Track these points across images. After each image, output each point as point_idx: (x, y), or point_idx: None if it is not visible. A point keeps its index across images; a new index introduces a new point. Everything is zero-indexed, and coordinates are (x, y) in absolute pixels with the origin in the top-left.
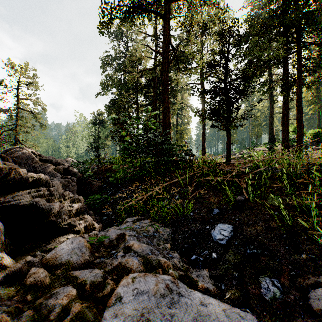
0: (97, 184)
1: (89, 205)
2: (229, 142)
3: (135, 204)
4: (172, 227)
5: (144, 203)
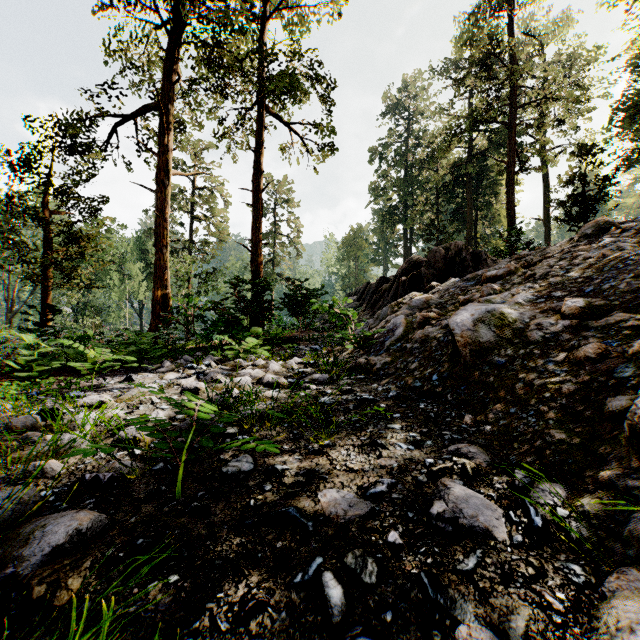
0: None
1: None
2: None
3: None
4: None
5: None
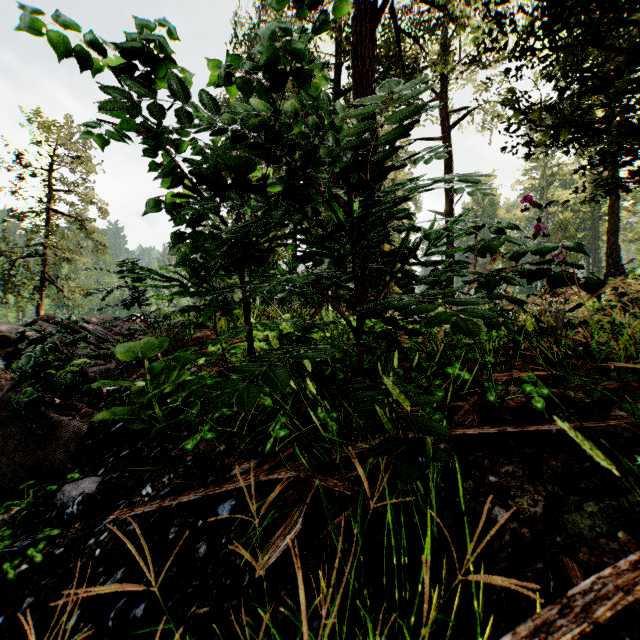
0: (69, 429)
1: None
2: None
3: None
4: None
5: None
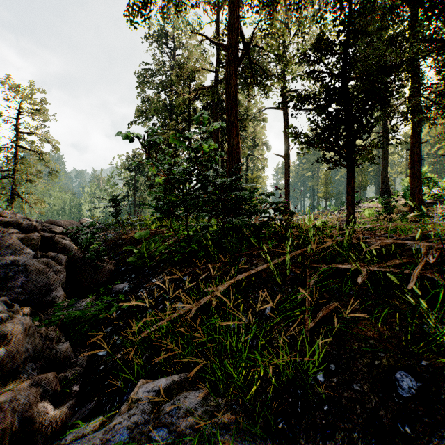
0: (107, 268)
1: (73, 320)
2: (351, 189)
3: (170, 323)
4: (271, 433)
5: (192, 319)
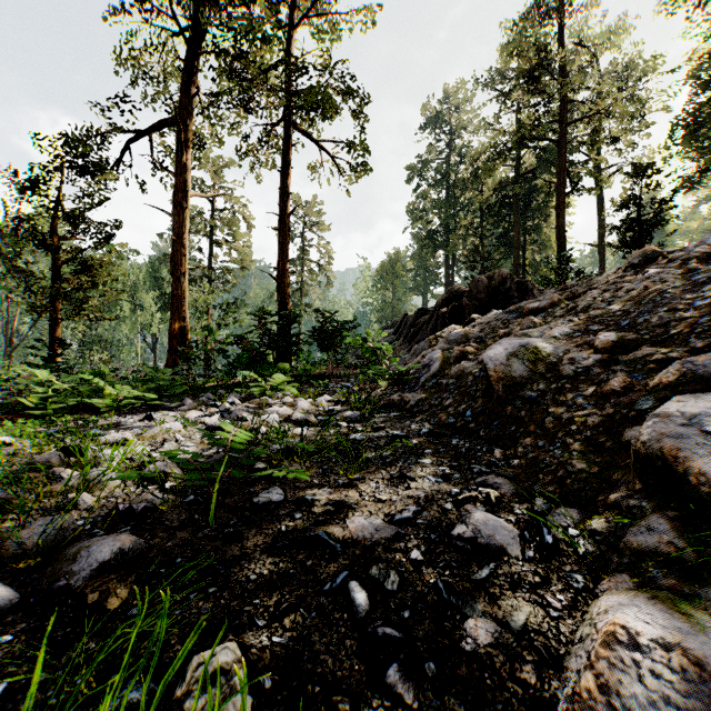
0: None
1: None
2: None
3: None
4: None
5: None
